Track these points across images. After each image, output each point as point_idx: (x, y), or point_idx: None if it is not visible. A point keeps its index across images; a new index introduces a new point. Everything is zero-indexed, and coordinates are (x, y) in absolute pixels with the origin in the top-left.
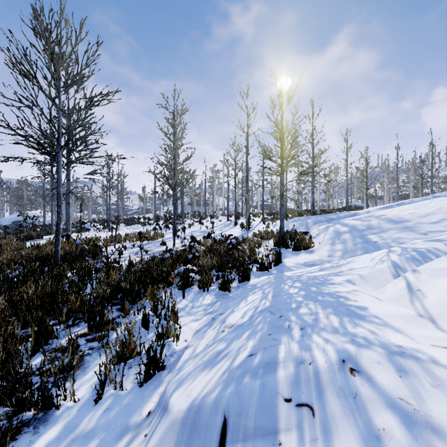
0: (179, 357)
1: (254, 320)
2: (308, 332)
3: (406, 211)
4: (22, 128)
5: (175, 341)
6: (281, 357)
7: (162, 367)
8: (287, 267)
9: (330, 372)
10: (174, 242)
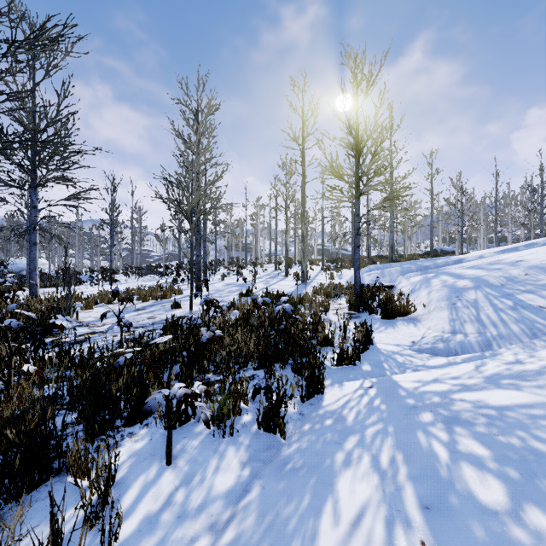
0: None
1: None
2: None
3: None
4: None
5: None
6: None
7: None
8: (386, 355)
9: None
10: (191, 304)
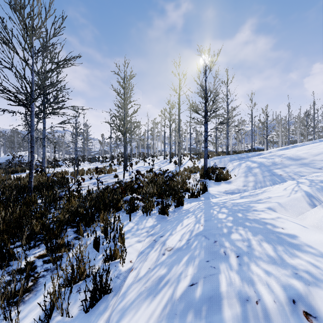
0: (124, 279)
1: (191, 244)
2: (245, 261)
3: (301, 151)
4: (0, 83)
5: (121, 262)
6: (223, 291)
7: (108, 290)
8: (212, 195)
9: (282, 315)
10: (124, 175)
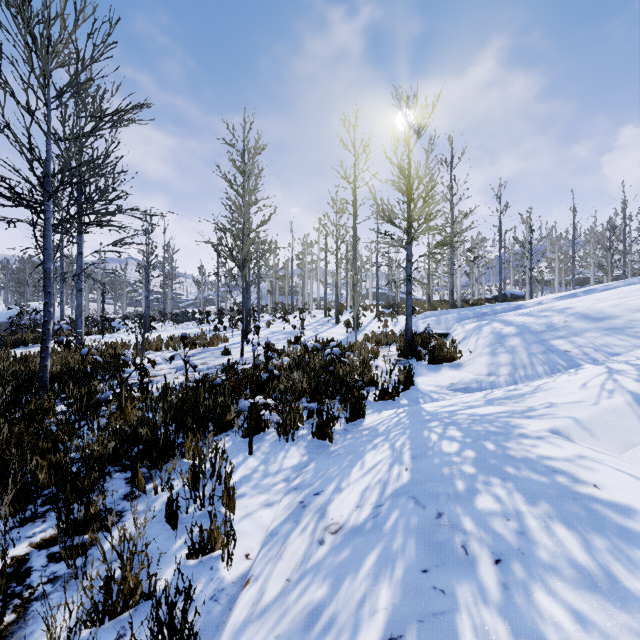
0: (229, 604)
1: (384, 520)
2: (517, 577)
3: (606, 301)
4: None
5: (226, 559)
6: None
7: (189, 636)
8: (424, 393)
9: None
10: (242, 351)
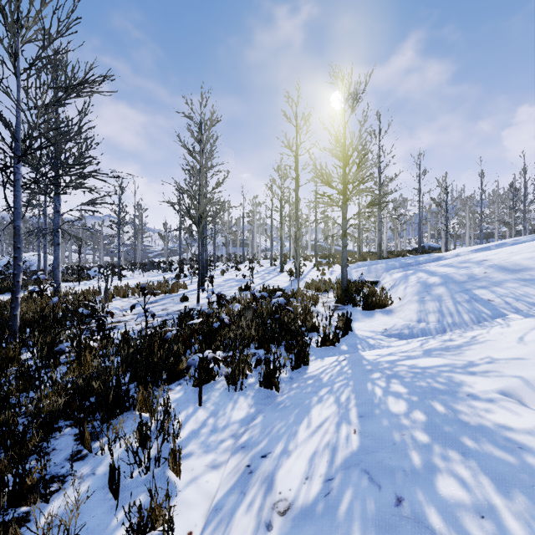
0: None
1: (336, 501)
2: None
3: (520, 254)
4: None
5: None
6: None
7: None
8: (361, 339)
9: None
10: (198, 298)
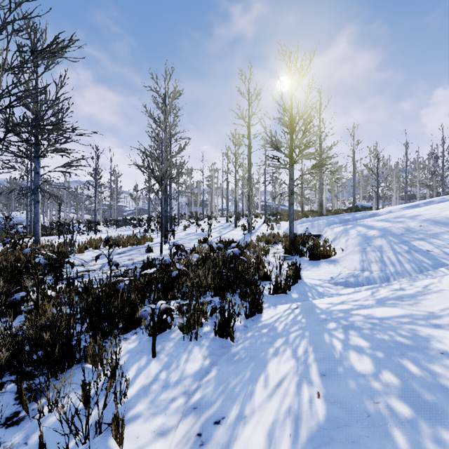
0: None
1: None
2: None
3: None
4: None
5: None
6: None
7: None
8: (310, 287)
9: None
10: (161, 249)
